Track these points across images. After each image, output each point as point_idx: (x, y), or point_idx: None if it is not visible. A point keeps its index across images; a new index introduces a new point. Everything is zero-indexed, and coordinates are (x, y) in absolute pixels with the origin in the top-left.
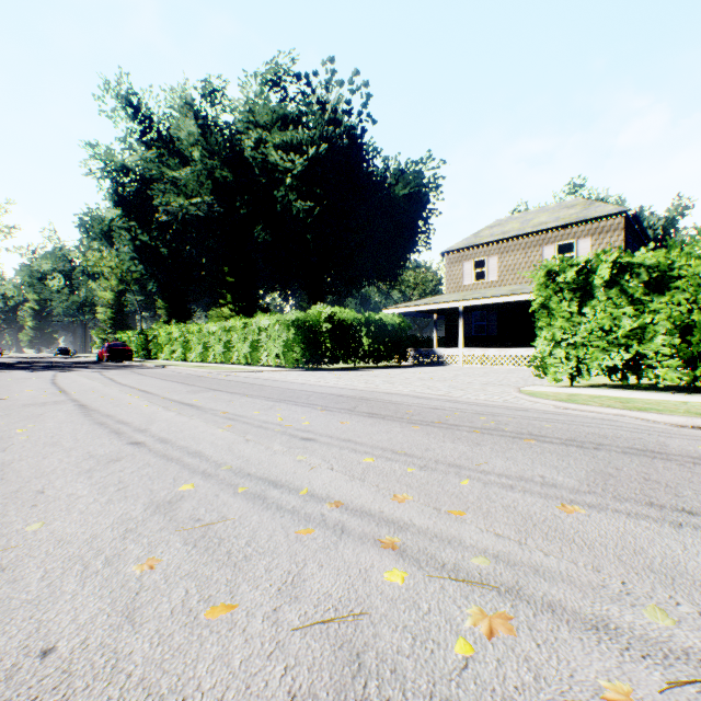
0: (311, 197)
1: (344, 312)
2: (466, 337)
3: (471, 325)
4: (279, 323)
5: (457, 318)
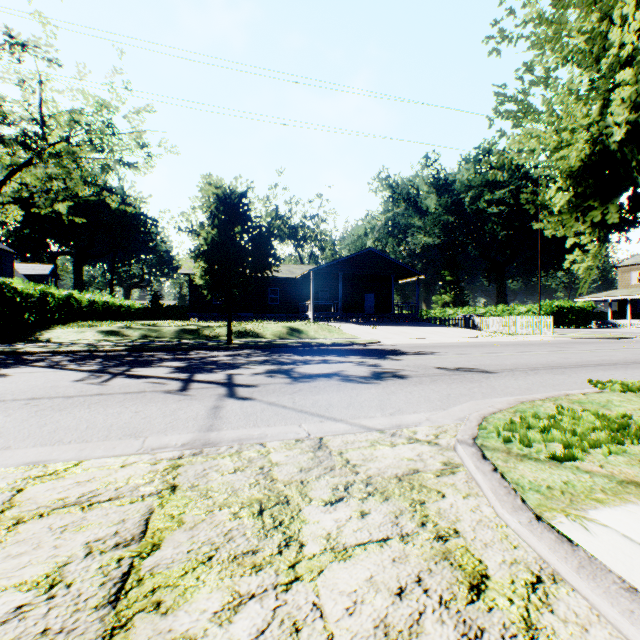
0: (509, 227)
1: (559, 304)
2: (632, 313)
3: (636, 307)
4: (531, 310)
5: (626, 302)
